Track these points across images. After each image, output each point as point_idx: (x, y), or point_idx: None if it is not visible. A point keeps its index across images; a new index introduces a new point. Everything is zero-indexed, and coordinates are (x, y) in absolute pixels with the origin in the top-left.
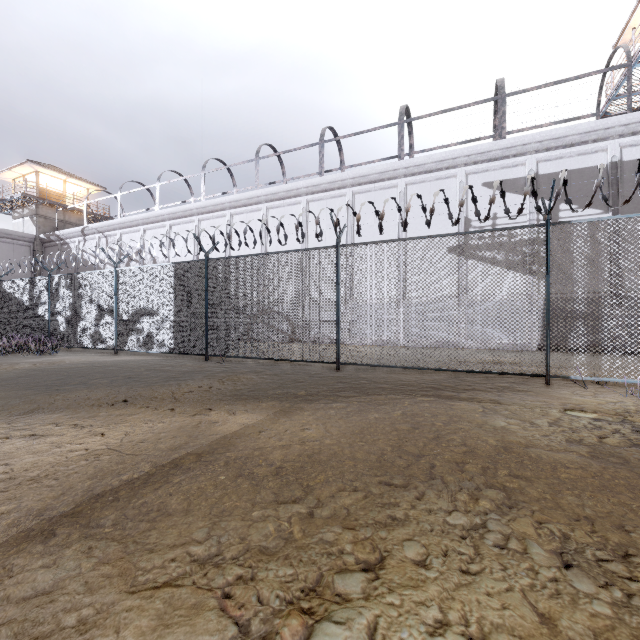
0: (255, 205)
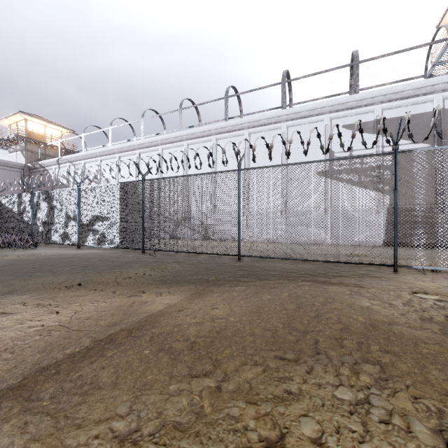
0: (179, 142)
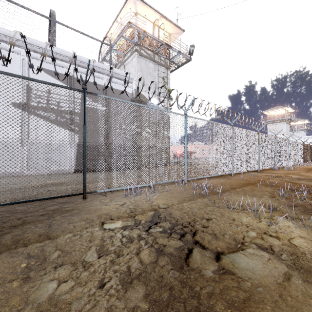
0: None
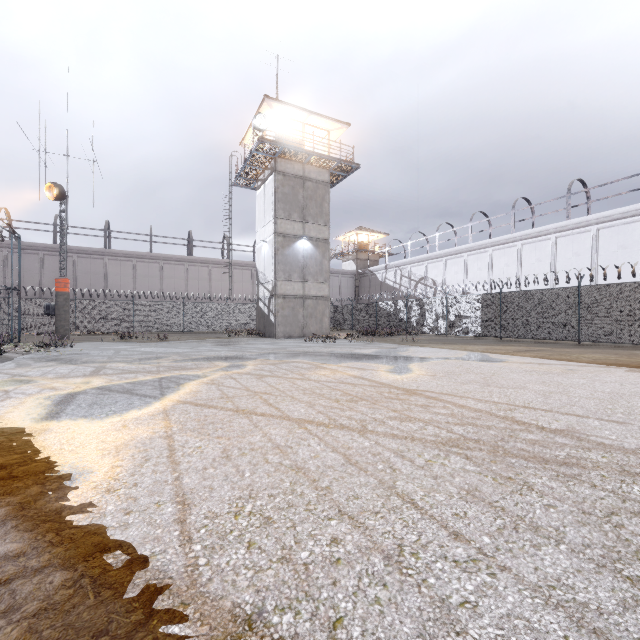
0: (511, 243)
